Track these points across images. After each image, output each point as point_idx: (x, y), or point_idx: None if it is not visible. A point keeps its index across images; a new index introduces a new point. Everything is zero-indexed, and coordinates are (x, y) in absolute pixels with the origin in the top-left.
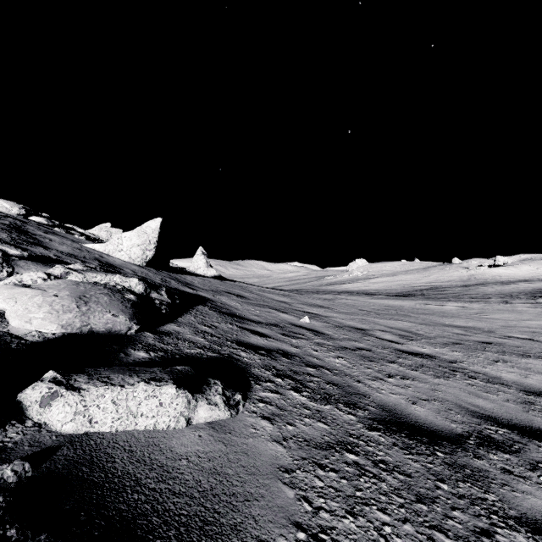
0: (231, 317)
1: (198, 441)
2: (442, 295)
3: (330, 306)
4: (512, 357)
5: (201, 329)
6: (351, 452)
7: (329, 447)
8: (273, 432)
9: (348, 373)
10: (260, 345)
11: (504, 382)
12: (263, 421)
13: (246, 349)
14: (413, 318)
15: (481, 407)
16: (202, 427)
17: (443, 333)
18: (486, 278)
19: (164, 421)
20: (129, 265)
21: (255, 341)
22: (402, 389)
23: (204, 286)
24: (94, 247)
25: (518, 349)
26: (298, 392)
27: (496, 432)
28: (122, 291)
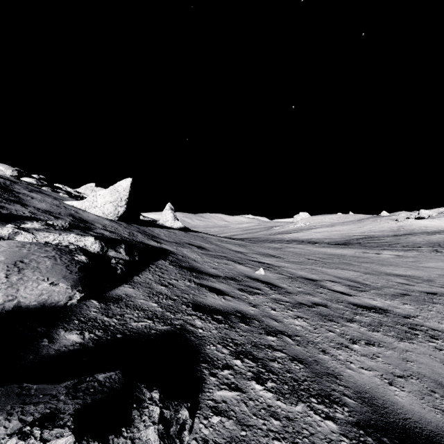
0: (190, 271)
1: None
2: (376, 243)
3: (281, 255)
4: None
5: (157, 290)
6: None
7: None
8: None
9: (310, 339)
10: (217, 307)
11: None
12: None
13: (202, 314)
14: (356, 266)
15: None
16: None
17: (388, 282)
18: (413, 228)
19: None
20: (101, 220)
21: (212, 302)
22: (372, 361)
23: (169, 238)
24: (72, 204)
25: None
26: (261, 383)
27: None
28: (73, 252)
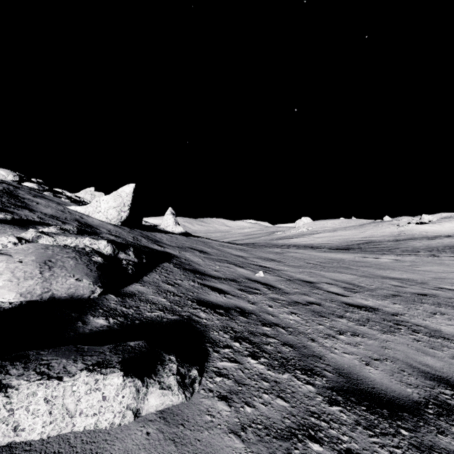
0: (193, 273)
1: (145, 442)
2: (377, 248)
3: (281, 259)
4: (448, 309)
5: (165, 288)
6: (315, 440)
7: (290, 435)
8: (230, 418)
9: (302, 330)
10: (219, 304)
11: (445, 335)
12: (220, 402)
13: (206, 308)
14: (354, 270)
15: (431, 367)
16: (152, 418)
17: (382, 285)
18: (414, 233)
19: (107, 418)
20: (105, 225)
21: (214, 299)
22: (354, 348)
23: (171, 243)
24: (76, 209)
25: (451, 300)
26: (256, 358)
27: (452, 397)
28: (90, 254)
